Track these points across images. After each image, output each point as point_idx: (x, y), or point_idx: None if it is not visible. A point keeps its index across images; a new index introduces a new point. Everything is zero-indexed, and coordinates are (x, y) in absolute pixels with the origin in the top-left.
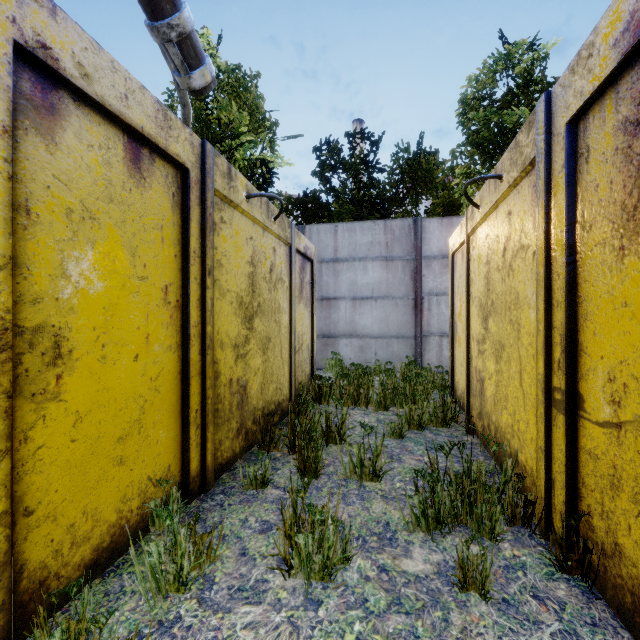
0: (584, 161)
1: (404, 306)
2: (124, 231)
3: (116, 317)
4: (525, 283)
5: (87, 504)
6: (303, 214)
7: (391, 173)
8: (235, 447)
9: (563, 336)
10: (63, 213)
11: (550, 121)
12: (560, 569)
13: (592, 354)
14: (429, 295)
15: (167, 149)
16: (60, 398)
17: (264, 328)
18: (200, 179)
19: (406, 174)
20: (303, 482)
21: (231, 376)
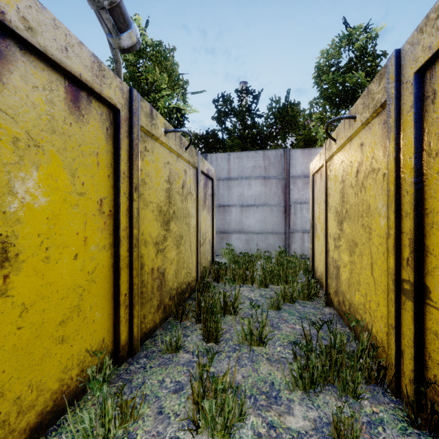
0: (430, 102)
1: (277, 211)
2: (65, 156)
3: (58, 225)
4: (376, 197)
5: (32, 378)
6: (206, 146)
7: (267, 118)
8: (156, 319)
9: (412, 240)
10: (10, 141)
11: (399, 72)
12: (411, 425)
13: (438, 255)
14: (295, 203)
15: (101, 93)
16: (7, 294)
17: (178, 229)
18: (128, 117)
19: (277, 119)
20: (208, 358)
21: (153, 266)
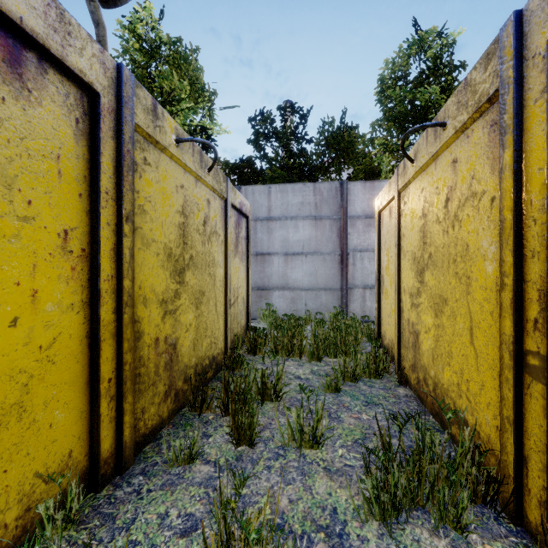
0: None
1: (331, 261)
2: None
3: None
4: (478, 233)
5: None
6: (239, 178)
7: (318, 144)
8: (162, 412)
9: (543, 291)
10: None
11: (520, 44)
12: None
13: None
14: (354, 251)
15: (64, 59)
16: None
17: (197, 282)
18: (115, 108)
19: (331, 145)
20: (233, 488)
21: (157, 335)
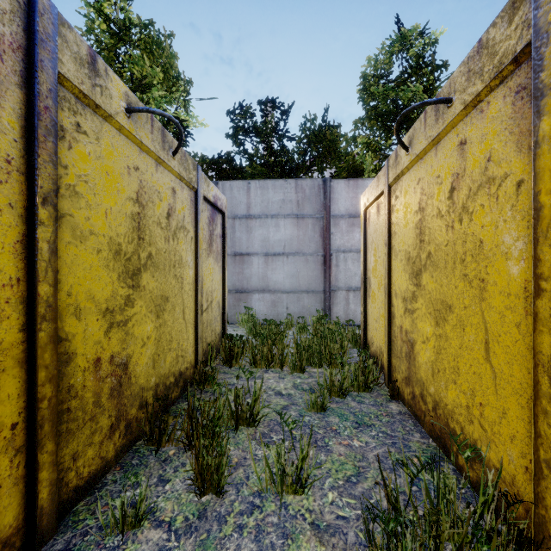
0: None
1: (314, 262)
2: None
3: None
4: (497, 226)
5: None
6: (217, 174)
7: (299, 142)
8: (106, 452)
9: None
10: None
11: None
12: None
13: None
14: (337, 252)
15: None
16: None
17: (158, 285)
18: (25, 46)
19: (313, 143)
20: None
21: (98, 354)
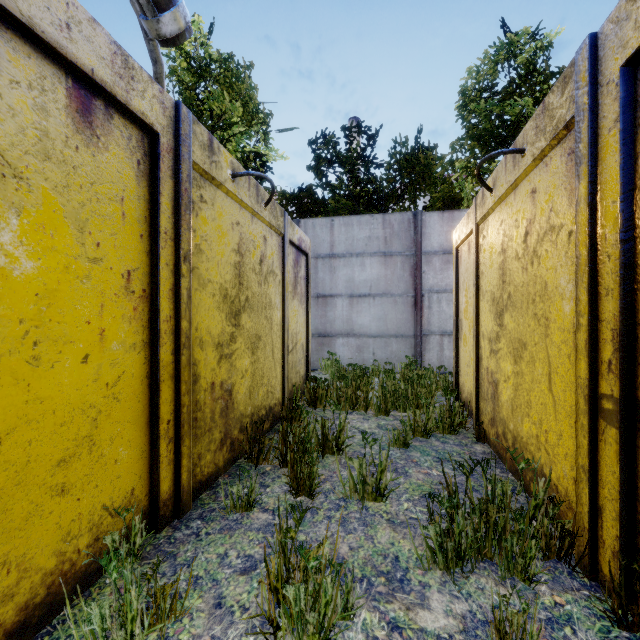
0: None
1: (403, 304)
2: (67, 199)
3: (55, 307)
4: (556, 270)
5: (9, 551)
6: (298, 210)
7: (388, 168)
8: (218, 460)
9: (616, 331)
10: None
11: (596, 69)
12: (618, 624)
13: None
14: (429, 292)
15: (128, 104)
16: None
17: (253, 325)
18: (173, 147)
19: (404, 169)
20: (293, 518)
21: (213, 379)
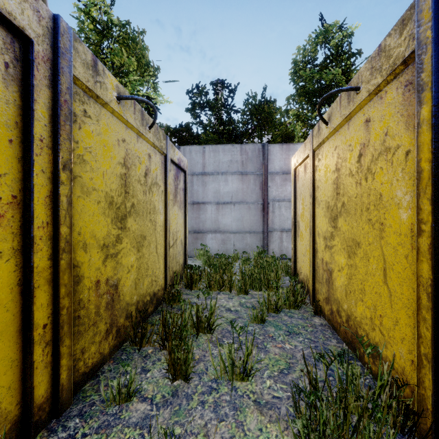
0: None
1: (255, 209)
2: None
3: None
4: (392, 184)
5: None
6: (179, 140)
7: (243, 114)
8: (103, 349)
9: None
10: None
11: (438, 6)
12: None
13: None
14: (273, 201)
15: None
16: None
17: (138, 227)
18: (51, 58)
19: (254, 115)
20: None
21: (98, 277)
